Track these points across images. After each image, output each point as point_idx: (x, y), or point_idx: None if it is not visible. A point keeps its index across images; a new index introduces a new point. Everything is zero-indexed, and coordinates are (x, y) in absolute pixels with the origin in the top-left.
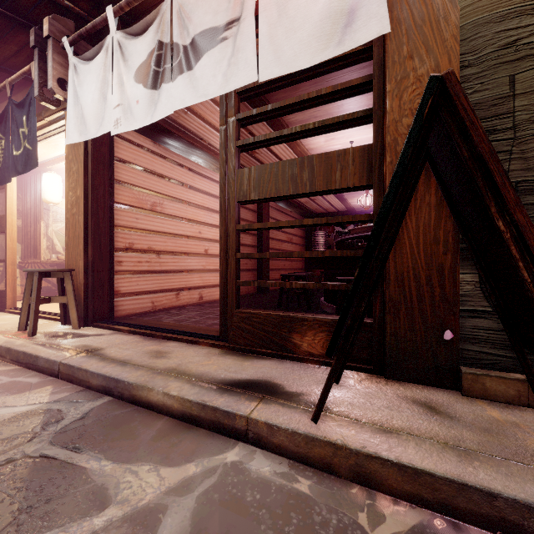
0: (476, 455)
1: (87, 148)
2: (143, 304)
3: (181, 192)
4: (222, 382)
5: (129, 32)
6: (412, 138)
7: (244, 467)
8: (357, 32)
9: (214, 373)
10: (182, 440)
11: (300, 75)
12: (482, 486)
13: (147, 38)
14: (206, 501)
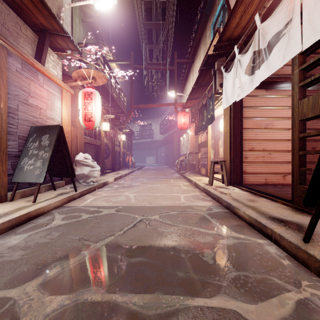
0: None
1: (230, 107)
2: (259, 179)
3: (287, 113)
4: (272, 216)
5: (242, 53)
6: None
7: (262, 245)
8: None
9: (271, 213)
10: (244, 229)
11: None
12: None
13: (249, 52)
14: (240, 243)
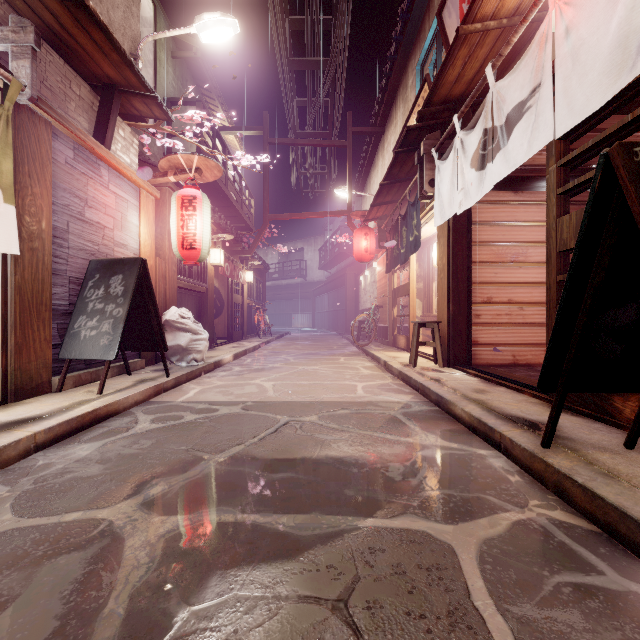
0: None
1: (449, 224)
2: (502, 356)
3: None
4: (506, 414)
5: (466, 129)
6: (588, 209)
7: (484, 457)
8: None
9: (508, 409)
10: (460, 436)
11: (628, 91)
12: (637, 517)
13: (477, 130)
14: (449, 455)
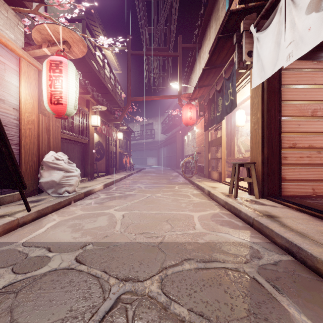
0: None
1: (263, 86)
2: (303, 189)
3: None
4: None
5: None
6: None
7: None
8: None
9: None
10: None
11: None
12: None
13: None
14: None
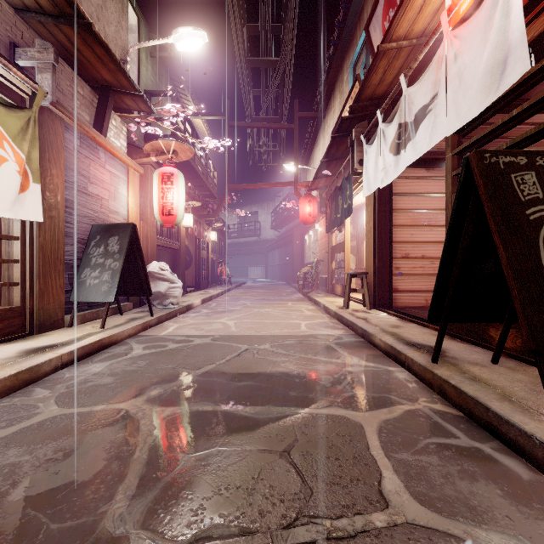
0: (515, 402)
1: (375, 195)
2: (417, 300)
3: None
4: (412, 342)
5: (386, 122)
6: (457, 194)
7: (393, 372)
8: (507, 78)
9: (414, 339)
10: (377, 358)
11: (500, 101)
12: (484, 403)
13: (394, 124)
14: (367, 371)
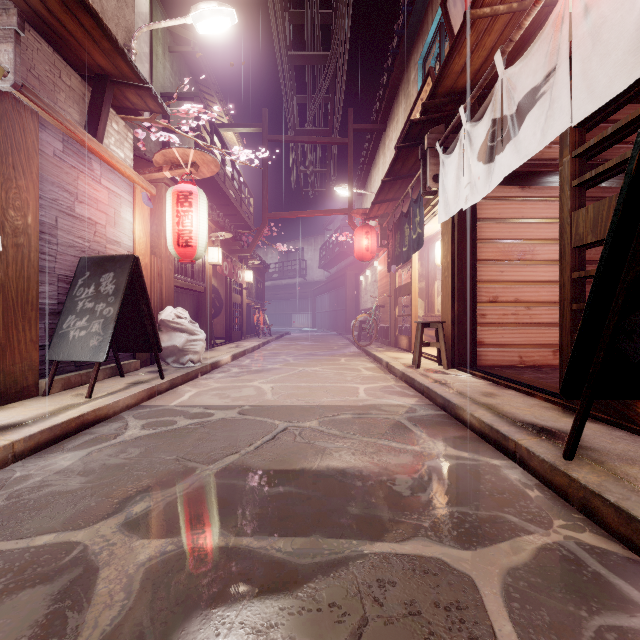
0: None
1: (454, 221)
2: (508, 357)
3: None
4: (519, 421)
5: (473, 121)
6: (622, 195)
7: (498, 468)
8: None
9: (520, 415)
10: (471, 444)
11: None
12: None
13: (485, 121)
14: (461, 466)
